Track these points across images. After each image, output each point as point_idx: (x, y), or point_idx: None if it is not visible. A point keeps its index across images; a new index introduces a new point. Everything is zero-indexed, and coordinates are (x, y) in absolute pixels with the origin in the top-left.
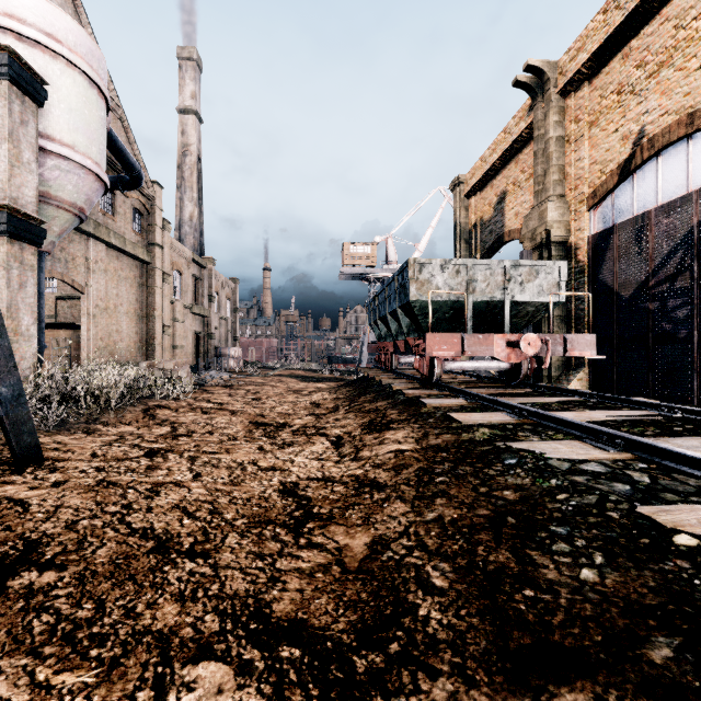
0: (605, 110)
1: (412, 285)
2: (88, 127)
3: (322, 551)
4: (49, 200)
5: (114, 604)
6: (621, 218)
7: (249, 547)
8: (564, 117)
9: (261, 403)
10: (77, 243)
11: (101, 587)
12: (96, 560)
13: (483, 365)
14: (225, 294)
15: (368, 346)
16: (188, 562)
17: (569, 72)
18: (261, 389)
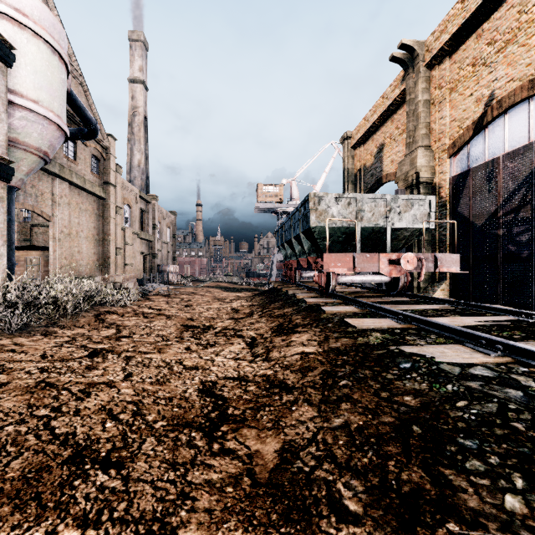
0: (462, 78)
1: (312, 214)
2: (50, 86)
3: (234, 459)
4: (18, 145)
5: (8, 534)
6: (475, 163)
7: (163, 454)
8: (430, 85)
9: (191, 309)
10: (45, 182)
11: (0, 511)
12: (7, 474)
13: (369, 278)
14: (165, 223)
15: (277, 264)
16: (101, 474)
17: (434, 50)
18: (192, 297)
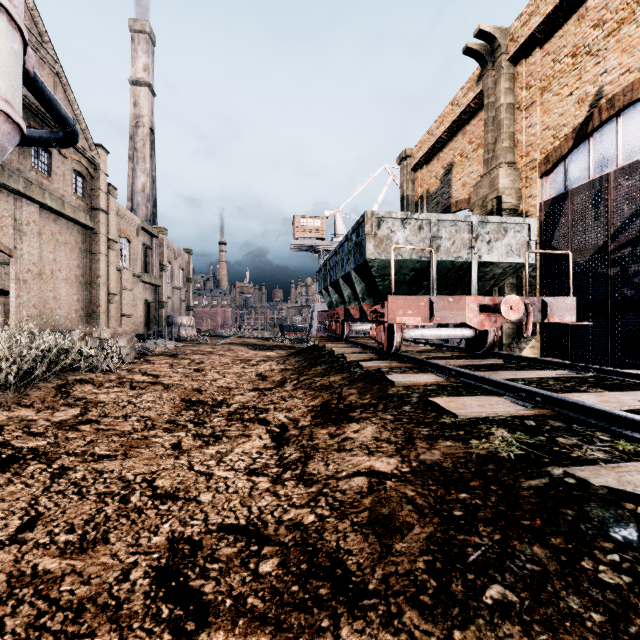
0: (558, 74)
1: (369, 241)
2: None
3: None
4: None
5: None
6: (576, 183)
7: None
8: (515, 85)
9: (202, 375)
10: (3, 202)
11: None
12: None
13: (446, 333)
14: (178, 264)
15: (318, 314)
16: None
17: (520, 38)
18: (207, 358)
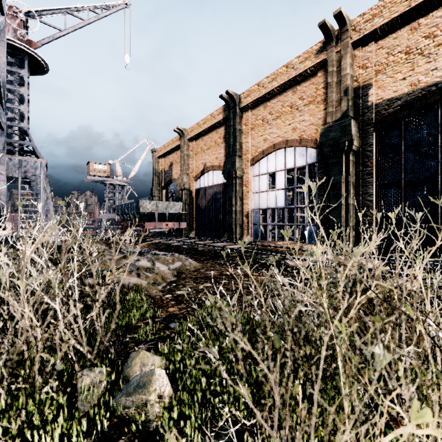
0: (198, 152)
1: (141, 208)
2: None
3: None
4: None
5: None
6: (202, 186)
7: None
8: (189, 148)
9: None
10: None
11: None
12: None
13: (161, 230)
14: None
15: (116, 223)
16: None
17: (190, 135)
18: None
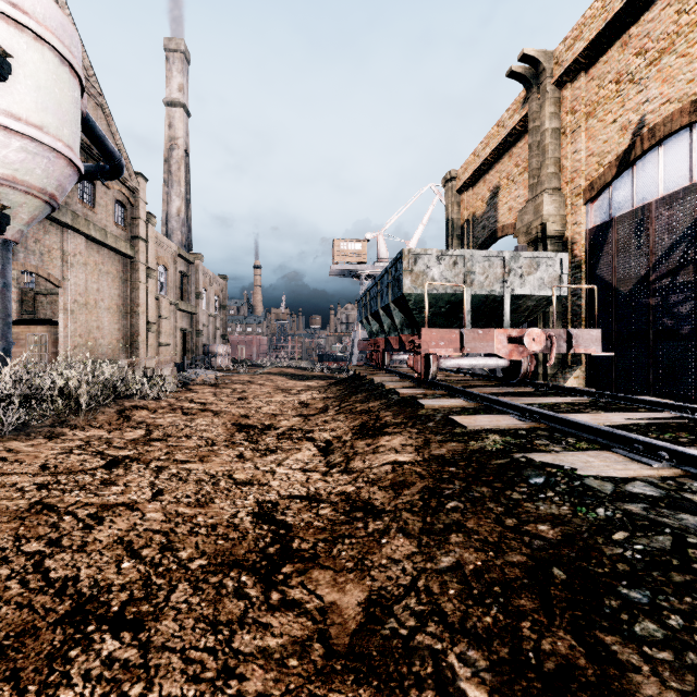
0: (602, 100)
1: (406, 277)
2: (58, 107)
3: (300, 615)
4: (15, 185)
5: None
6: (620, 211)
7: (200, 608)
8: (560, 109)
9: (246, 403)
10: (53, 235)
11: None
12: None
13: (481, 362)
14: (213, 290)
15: (359, 343)
16: (110, 639)
17: (565, 62)
18: (248, 388)
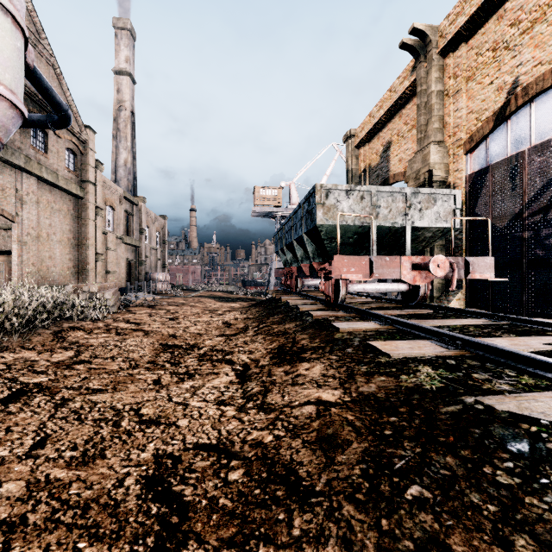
0: (481, 65)
1: (319, 210)
2: None
3: None
4: None
5: None
6: (496, 159)
7: None
8: (443, 74)
9: (176, 323)
10: (7, 175)
11: None
12: None
13: (384, 287)
14: (154, 228)
15: (275, 271)
16: None
17: (448, 35)
18: (180, 309)
